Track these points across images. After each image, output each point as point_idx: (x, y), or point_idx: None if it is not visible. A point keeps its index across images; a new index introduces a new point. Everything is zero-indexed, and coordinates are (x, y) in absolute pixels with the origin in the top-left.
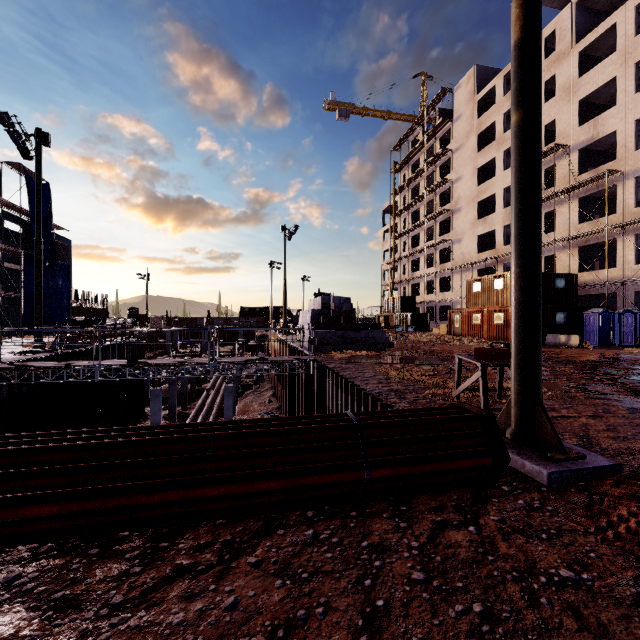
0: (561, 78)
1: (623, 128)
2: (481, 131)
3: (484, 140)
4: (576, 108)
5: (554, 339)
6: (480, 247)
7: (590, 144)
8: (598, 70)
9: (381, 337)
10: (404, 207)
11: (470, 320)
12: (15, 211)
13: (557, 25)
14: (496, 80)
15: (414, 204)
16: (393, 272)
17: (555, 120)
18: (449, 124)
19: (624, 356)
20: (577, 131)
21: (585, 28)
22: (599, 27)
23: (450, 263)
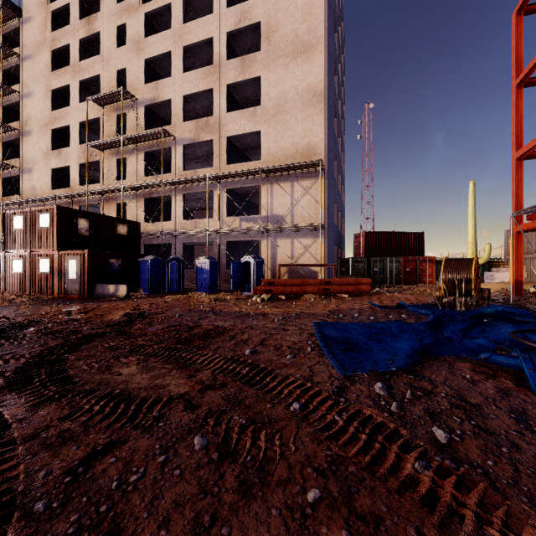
0: (131, 30)
1: (176, 99)
2: (56, 48)
3: (62, 63)
4: (143, 65)
5: (104, 290)
6: (56, 183)
7: (154, 104)
8: (159, 38)
9: None
10: None
11: (10, 268)
12: None
13: None
14: None
15: None
16: None
17: (127, 70)
18: (17, 22)
19: (154, 308)
20: (144, 87)
21: None
22: None
23: (18, 196)
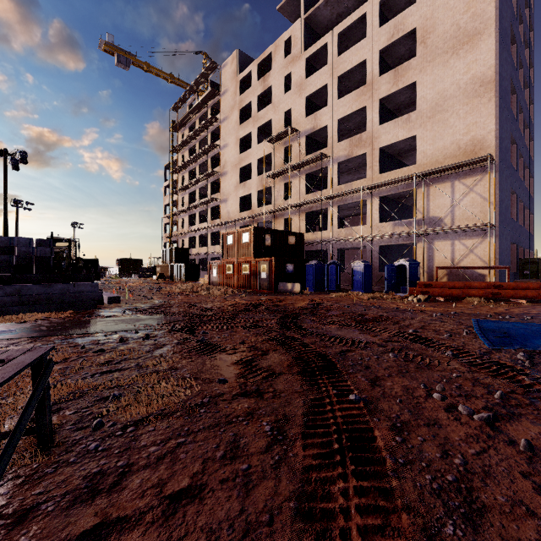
0: (295, 76)
1: (331, 124)
2: (242, 107)
3: (245, 116)
4: (304, 102)
5: (284, 287)
6: (242, 207)
7: (313, 133)
8: (317, 76)
9: (90, 292)
10: (181, 165)
11: (225, 270)
12: None
13: (292, 33)
14: (252, 66)
15: (190, 163)
16: (171, 225)
17: (291, 109)
18: (218, 96)
19: (326, 301)
20: (305, 121)
21: (310, 43)
22: (318, 43)
23: (219, 220)
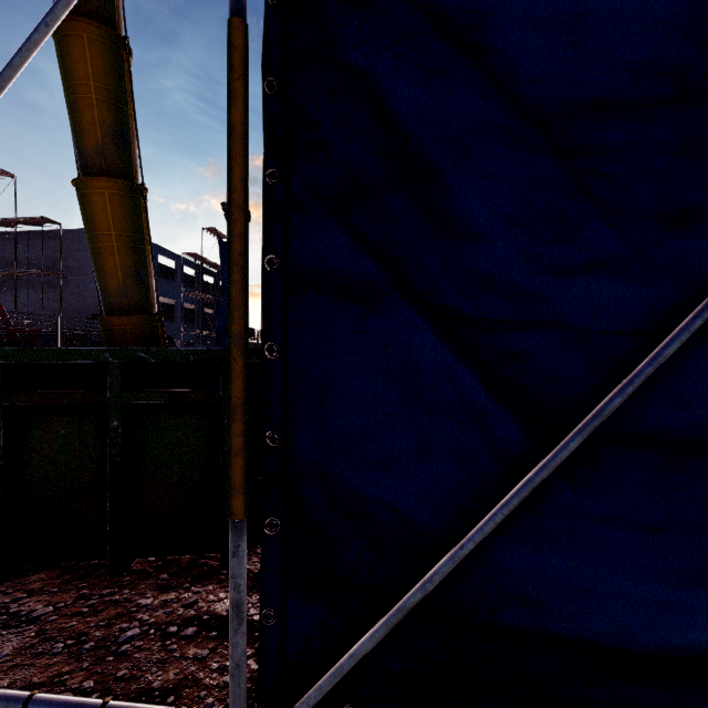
0: None
1: None
2: None
3: None
4: None
5: None
6: None
7: None
8: None
9: None
10: None
11: None
12: (210, 266)
13: None
14: None
15: None
16: None
17: None
18: None
19: None
20: None
21: None
22: None
23: None
